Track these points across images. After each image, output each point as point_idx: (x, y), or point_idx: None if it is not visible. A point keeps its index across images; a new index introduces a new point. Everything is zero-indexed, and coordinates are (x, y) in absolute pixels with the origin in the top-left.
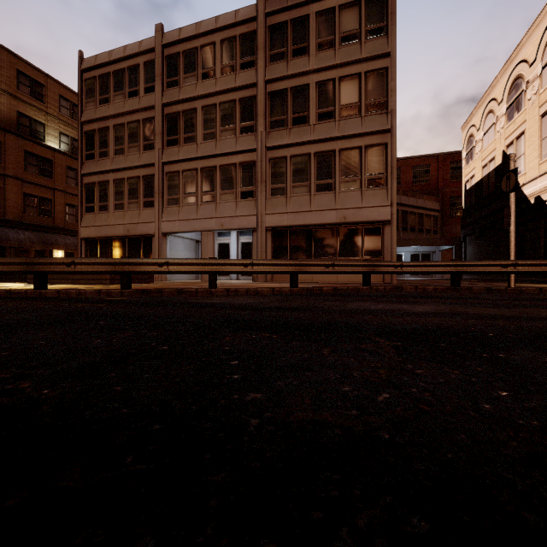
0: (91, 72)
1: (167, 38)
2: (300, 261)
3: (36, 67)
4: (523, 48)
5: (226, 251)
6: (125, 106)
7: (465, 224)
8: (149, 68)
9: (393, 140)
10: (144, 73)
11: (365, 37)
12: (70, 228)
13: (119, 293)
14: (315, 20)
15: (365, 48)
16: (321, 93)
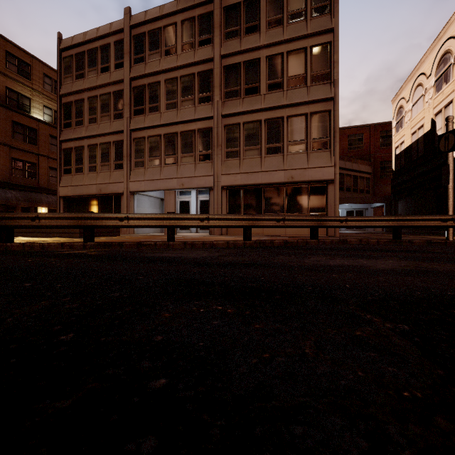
0: (68, 51)
1: (134, 19)
2: (253, 216)
3: (22, 49)
4: (451, 26)
5: (187, 208)
6: (97, 80)
7: (395, 184)
8: (118, 47)
9: (336, 107)
10: (115, 51)
11: (310, 15)
12: (52, 188)
13: (81, 246)
14: (266, 1)
15: (310, 25)
16: (271, 66)
